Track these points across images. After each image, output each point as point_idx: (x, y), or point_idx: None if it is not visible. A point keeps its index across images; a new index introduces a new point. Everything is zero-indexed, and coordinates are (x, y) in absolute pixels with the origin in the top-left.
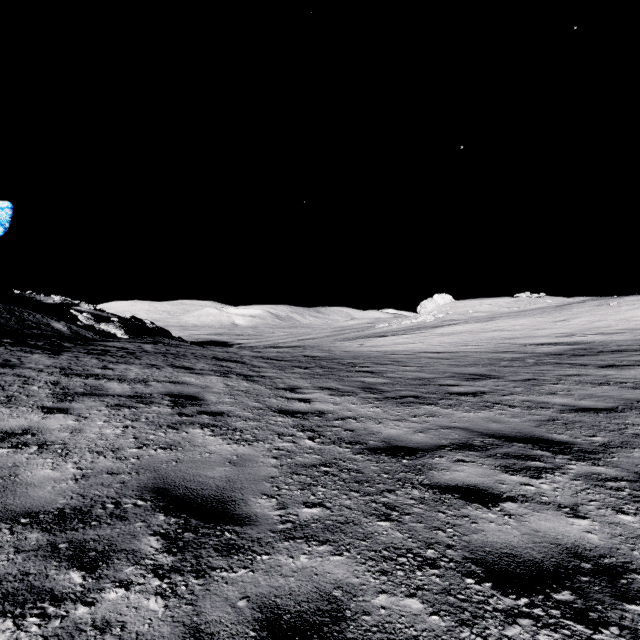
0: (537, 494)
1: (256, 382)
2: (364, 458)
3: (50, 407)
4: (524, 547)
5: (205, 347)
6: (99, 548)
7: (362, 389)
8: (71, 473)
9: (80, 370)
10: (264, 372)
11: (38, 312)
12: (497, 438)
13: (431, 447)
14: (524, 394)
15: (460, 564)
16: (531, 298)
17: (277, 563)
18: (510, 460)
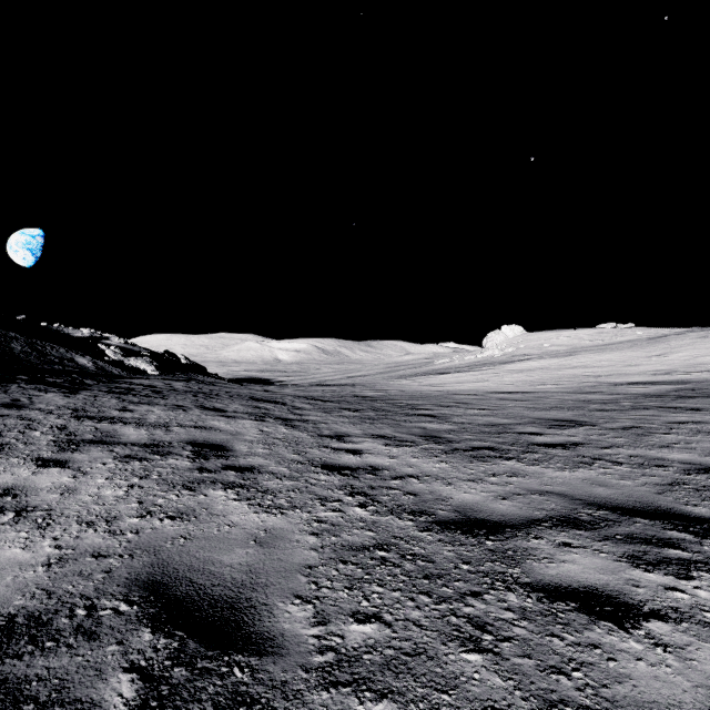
0: (695, 607)
1: (297, 428)
2: (433, 537)
3: (47, 458)
4: None
5: (243, 385)
6: (42, 696)
7: (424, 438)
8: (45, 554)
9: (95, 412)
10: (307, 415)
11: (62, 346)
12: (610, 510)
13: (522, 522)
14: (629, 447)
15: None
16: (617, 329)
17: None
18: (638, 546)
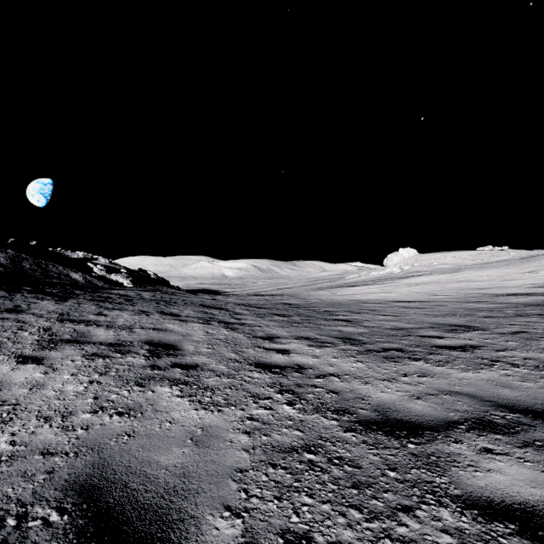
0: None
1: (236, 330)
2: (357, 438)
3: (27, 356)
4: None
5: (197, 295)
6: None
7: (341, 339)
8: None
9: (76, 316)
10: (244, 319)
11: (61, 265)
12: (521, 413)
13: (439, 423)
14: (522, 350)
15: None
16: (494, 251)
17: None
18: None
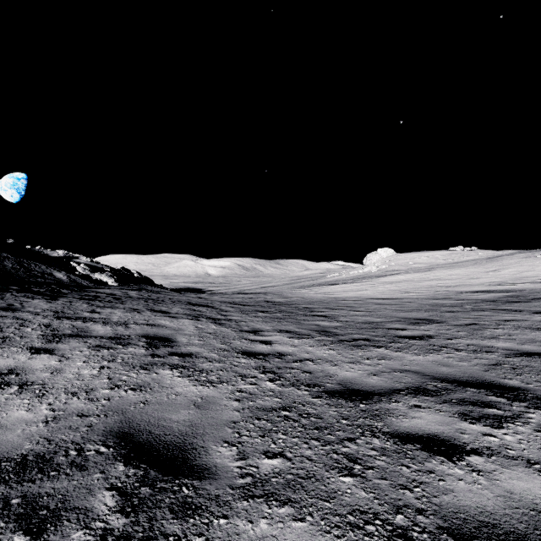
0: (502, 447)
1: (223, 325)
2: (322, 402)
3: (38, 348)
4: (501, 514)
5: (182, 293)
6: (51, 505)
7: (317, 332)
8: (43, 415)
9: (71, 313)
10: (230, 316)
11: (43, 264)
12: (449, 382)
13: (386, 391)
14: (468, 338)
15: (435, 536)
16: (464, 251)
17: (235, 530)
18: (467, 407)
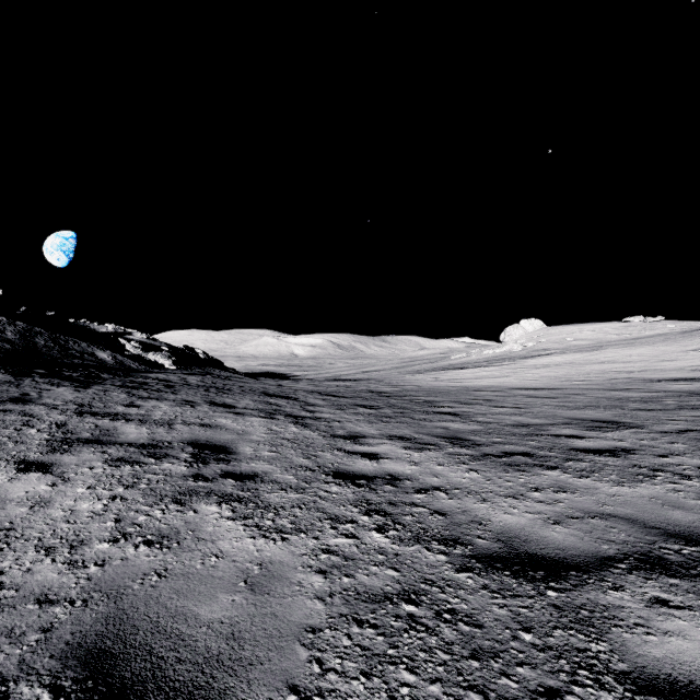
0: None
1: (308, 426)
2: (475, 582)
3: (31, 461)
4: None
5: (258, 379)
6: None
7: (447, 440)
8: None
9: (100, 407)
10: (319, 412)
11: (85, 341)
12: None
13: (589, 560)
14: (693, 455)
15: None
16: (646, 323)
17: None
18: None
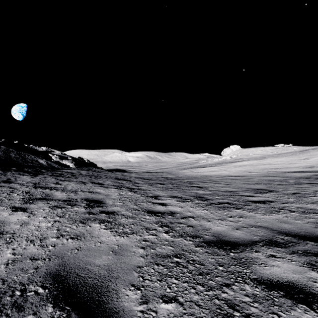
0: None
1: (136, 192)
2: (203, 250)
3: (17, 207)
4: None
5: (113, 172)
6: None
7: (196, 197)
8: (7, 258)
9: (43, 184)
10: (141, 186)
11: (33, 155)
12: (292, 236)
13: (248, 242)
14: (296, 203)
15: None
16: (284, 147)
17: None
18: (311, 257)
